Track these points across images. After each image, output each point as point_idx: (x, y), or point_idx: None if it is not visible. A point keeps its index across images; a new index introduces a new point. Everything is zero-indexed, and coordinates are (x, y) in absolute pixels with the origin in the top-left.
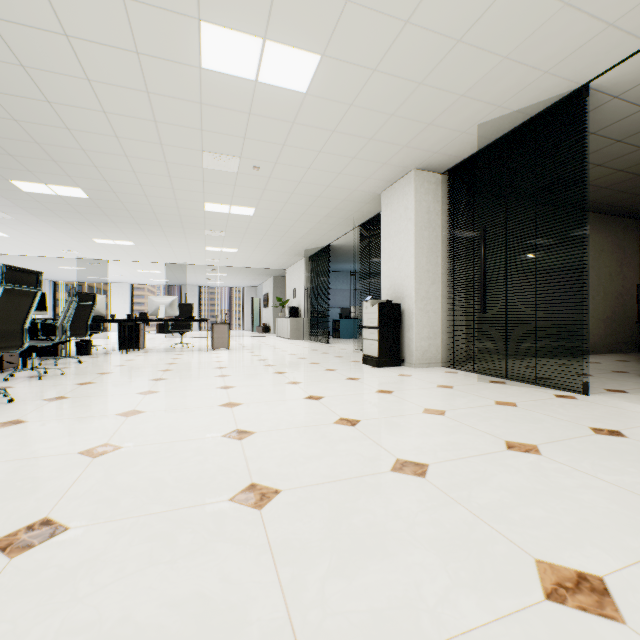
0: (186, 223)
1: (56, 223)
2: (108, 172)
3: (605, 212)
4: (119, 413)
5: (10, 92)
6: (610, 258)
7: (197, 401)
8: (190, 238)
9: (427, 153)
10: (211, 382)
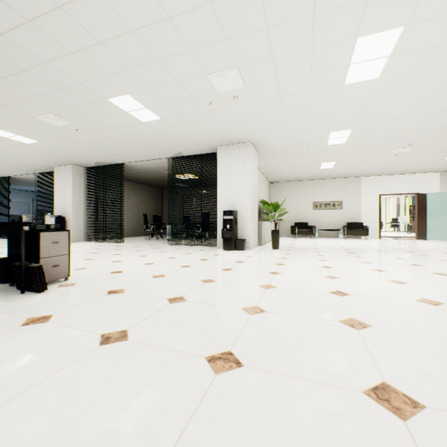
0: None
1: None
2: None
3: (150, 185)
4: None
5: None
6: (152, 202)
7: None
8: None
9: (78, 163)
10: None
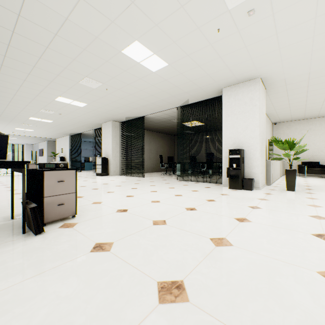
0: (14, 120)
1: None
2: None
3: (165, 133)
4: None
5: None
6: (167, 146)
7: None
8: (10, 124)
9: (115, 119)
10: None
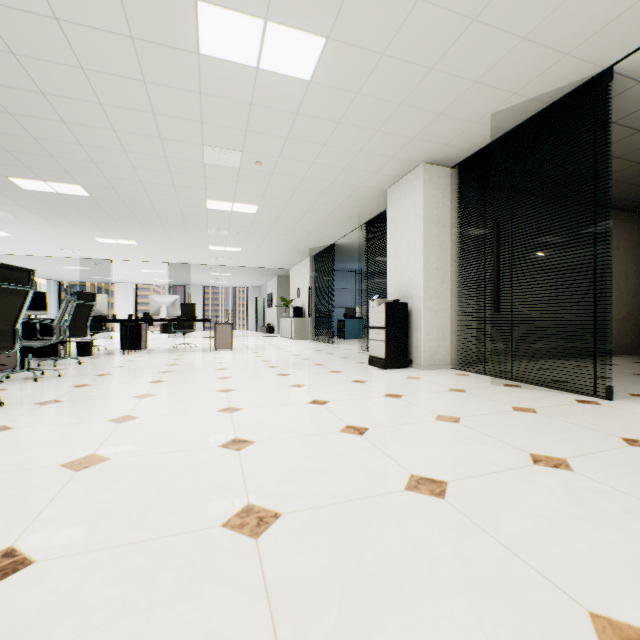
0: (188, 221)
1: (58, 222)
2: (107, 168)
3: (621, 208)
4: (111, 419)
5: (2, 83)
6: (626, 256)
7: (195, 406)
8: (193, 237)
9: (436, 145)
10: (211, 385)
